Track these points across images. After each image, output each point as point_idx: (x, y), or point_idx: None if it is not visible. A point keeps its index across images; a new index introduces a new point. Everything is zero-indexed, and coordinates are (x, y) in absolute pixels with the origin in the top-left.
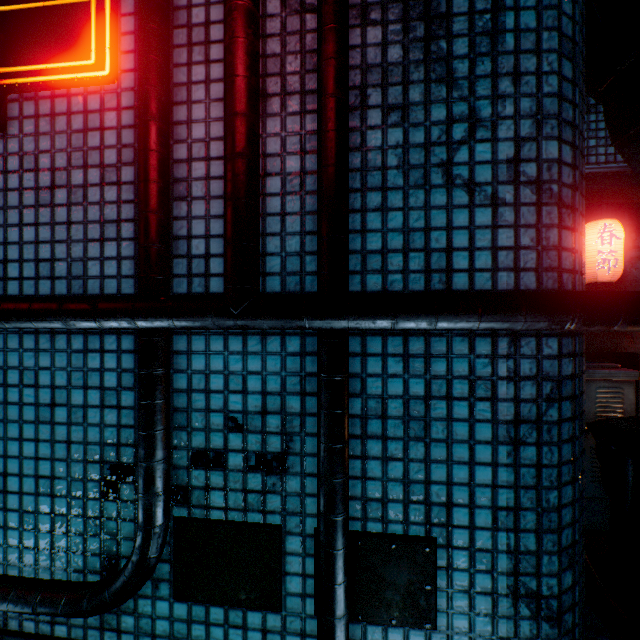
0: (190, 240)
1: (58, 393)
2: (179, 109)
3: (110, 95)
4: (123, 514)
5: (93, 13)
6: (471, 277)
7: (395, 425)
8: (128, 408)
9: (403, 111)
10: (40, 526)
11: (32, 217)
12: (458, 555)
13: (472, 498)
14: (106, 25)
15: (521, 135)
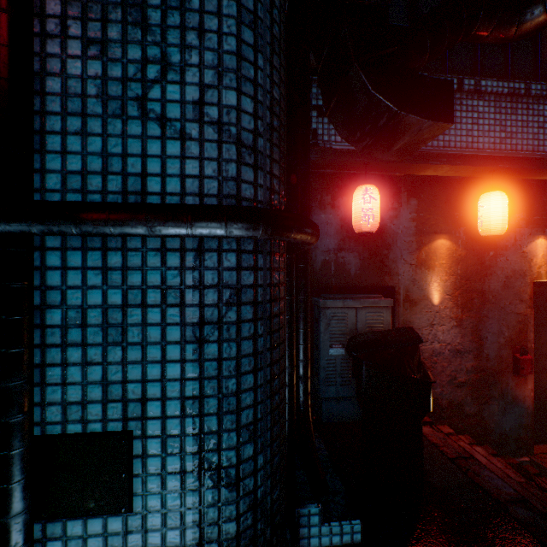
0: None
1: None
2: None
3: None
4: None
5: None
6: (163, 200)
7: (95, 332)
8: None
9: (102, 46)
10: None
11: None
12: (152, 443)
13: (164, 392)
14: None
15: (205, 82)
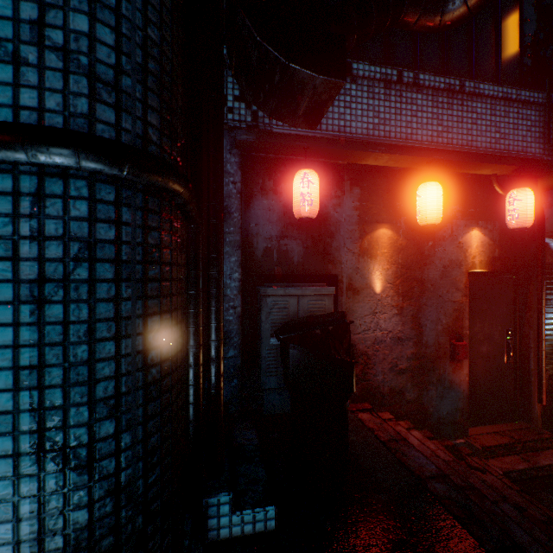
0: None
1: None
2: None
3: None
4: None
5: None
6: None
7: None
8: None
9: None
10: None
11: None
12: None
13: None
14: None
15: (47, 0)
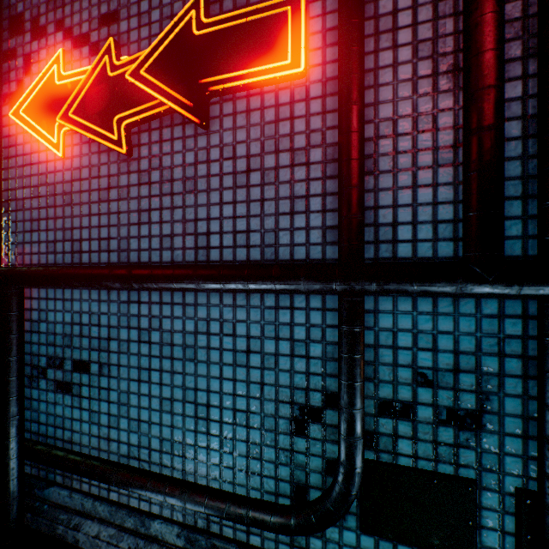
0: (376, 210)
1: (252, 342)
2: (365, 93)
3: (299, 88)
4: (311, 450)
5: (289, 20)
6: None
7: None
8: (316, 358)
9: None
10: (237, 451)
11: (230, 197)
12: None
13: None
14: (300, 28)
15: None
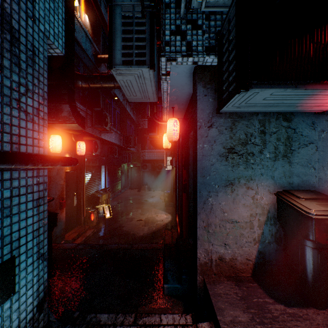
0: None
1: None
2: None
3: None
4: None
5: None
6: (27, 147)
7: None
8: None
9: (1, 67)
10: None
11: None
12: (22, 256)
13: (27, 231)
14: None
15: (40, 101)
